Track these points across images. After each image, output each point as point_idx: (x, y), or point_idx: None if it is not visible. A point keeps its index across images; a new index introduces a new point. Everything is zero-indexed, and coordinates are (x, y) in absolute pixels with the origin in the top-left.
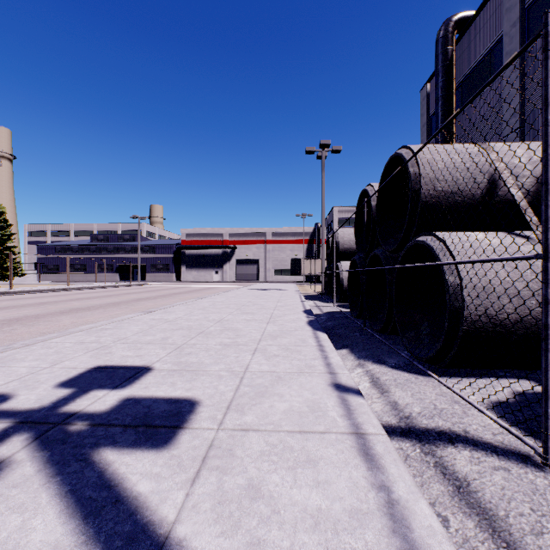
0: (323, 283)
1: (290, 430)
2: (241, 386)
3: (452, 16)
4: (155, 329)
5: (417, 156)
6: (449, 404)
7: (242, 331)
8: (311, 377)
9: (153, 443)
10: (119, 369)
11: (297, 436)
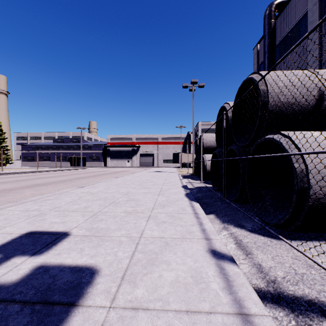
0: (193, 168)
1: (178, 308)
2: (135, 252)
3: (274, 1)
4: (82, 200)
5: (265, 78)
6: (306, 268)
7: (141, 201)
8: (192, 243)
9: None
10: (44, 235)
11: (185, 318)
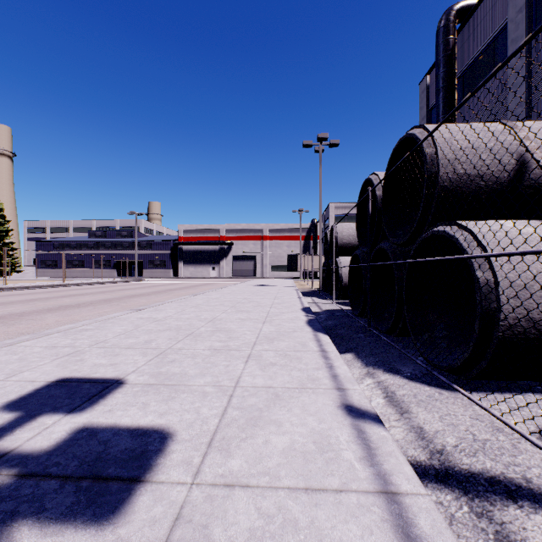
0: (321, 279)
1: (293, 485)
2: (228, 408)
3: (453, 5)
4: (140, 330)
5: (433, 135)
6: (491, 433)
7: (235, 332)
8: (315, 395)
9: (95, 513)
10: (85, 384)
11: (303, 497)
